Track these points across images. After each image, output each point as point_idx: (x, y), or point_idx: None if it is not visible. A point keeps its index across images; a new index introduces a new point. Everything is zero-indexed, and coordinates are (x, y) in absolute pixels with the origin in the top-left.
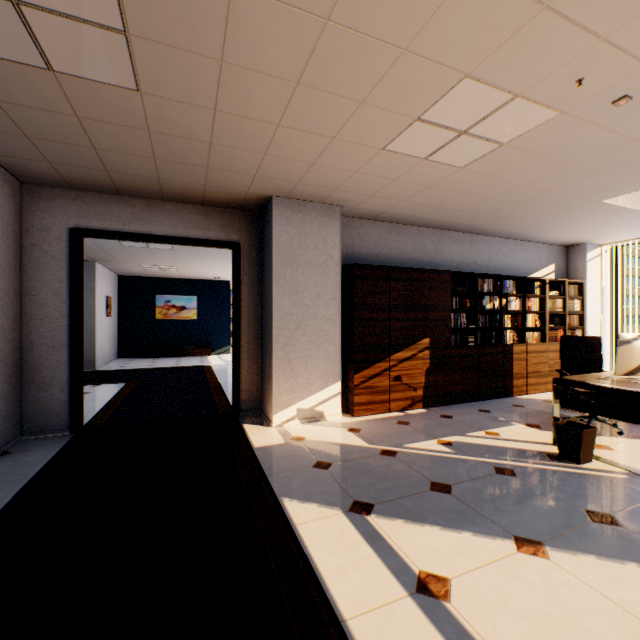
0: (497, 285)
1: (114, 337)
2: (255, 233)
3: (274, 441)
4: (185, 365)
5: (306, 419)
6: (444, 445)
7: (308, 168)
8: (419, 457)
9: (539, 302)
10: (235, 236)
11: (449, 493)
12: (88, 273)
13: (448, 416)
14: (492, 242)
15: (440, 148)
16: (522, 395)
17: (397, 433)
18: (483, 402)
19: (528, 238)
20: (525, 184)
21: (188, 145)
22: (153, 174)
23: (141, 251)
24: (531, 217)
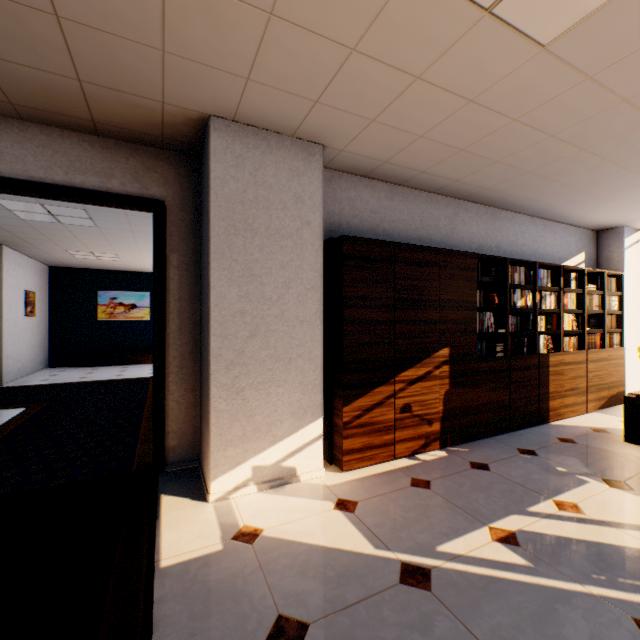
0: (529, 275)
1: (41, 342)
2: (190, 188)
3: (202, 545)
4: (128, 377)
5: (267, 482)
6: (507, 544)
7: (262, 31)
8: (476, 589)
9: (574, 299)
10: (157, 190)
11: None
12: None
13: (482, 465)
14: (518, 220)
15: None
16: (559, 420)
17: (417, 511)
18: (517, 434)
19: (560, 217)
20: (624, 101)
21: None
22: None
23: (54, 229)
24: (587, 179)
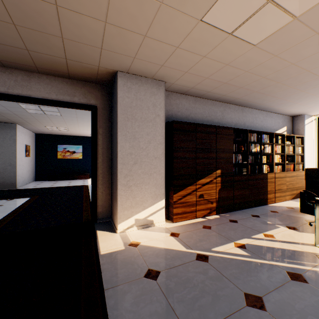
0: (258, 137)
1: (32, 169)
2: (107, 100)
3: (116, 247)
4: (73, 185)
5: (141, 226)
6: (240, 248)
7: (141, 41)
8: (226, 262)
9: (280, 148)
10: (93, 101)
11: (264, 309)
12: (11, 130)
13: (234, 221)
14: (254, 112)
15: (246, 21)
16: (272, 203)
17: (205, 237)
18: (252, 209)
19: (274, 110)
20: (292, 64)
21: (37, 7)
22: (21, 44)
23: (42, 116)
24: (283, 94)
